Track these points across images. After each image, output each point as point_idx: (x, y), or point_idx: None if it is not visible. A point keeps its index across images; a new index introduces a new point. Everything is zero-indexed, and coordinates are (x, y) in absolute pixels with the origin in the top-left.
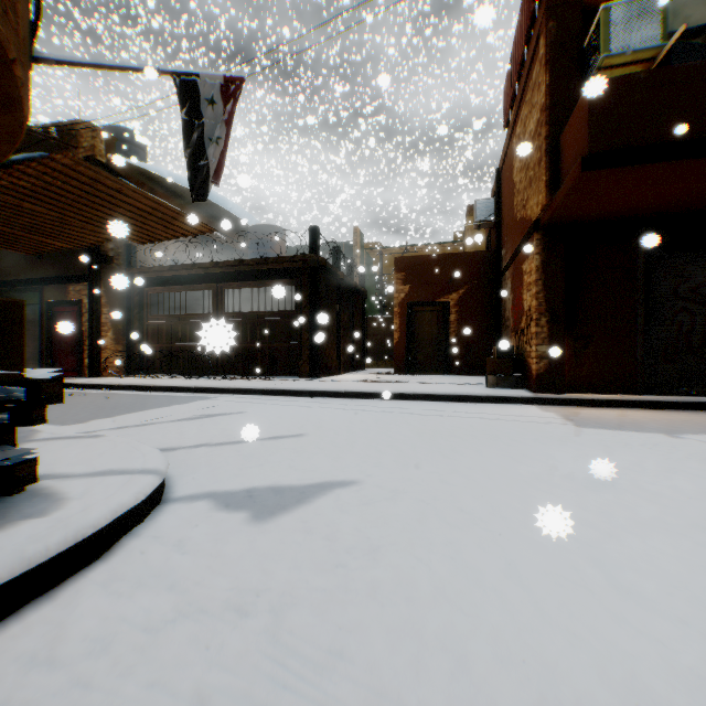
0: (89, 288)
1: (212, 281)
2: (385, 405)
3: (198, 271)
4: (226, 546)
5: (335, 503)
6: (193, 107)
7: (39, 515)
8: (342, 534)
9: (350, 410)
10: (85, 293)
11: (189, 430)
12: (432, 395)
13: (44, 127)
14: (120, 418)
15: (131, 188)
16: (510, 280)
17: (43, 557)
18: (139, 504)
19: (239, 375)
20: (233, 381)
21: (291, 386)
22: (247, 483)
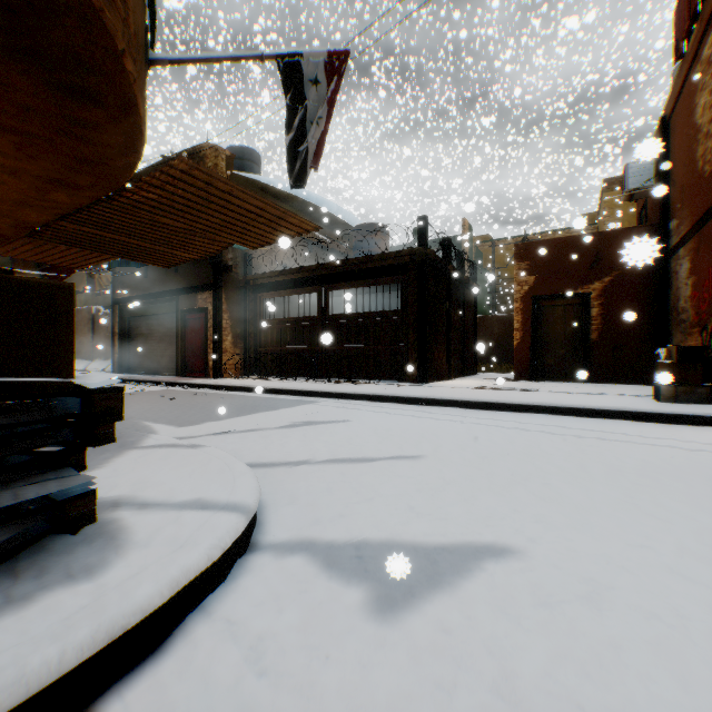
0: (212, 296)
1: (317, 284)
2: (515, 419)
3: (304, 275)
4: (325, 670)
5: (491, 593)
6: (296, 90)
7: (86, 573)
8: (525, 685)
9: (471, 425)
10: (209, 301)
11: (290, 441)
12: (578, 409)
13: (178, 155)
14: (229, 422)
15: (240, 188)
16: (686, 259)
17: (51, 674)
18: (213, 562)
19: (344, 378)
20: (337, 384)
21: (398, 392)
22: (355, 531)
